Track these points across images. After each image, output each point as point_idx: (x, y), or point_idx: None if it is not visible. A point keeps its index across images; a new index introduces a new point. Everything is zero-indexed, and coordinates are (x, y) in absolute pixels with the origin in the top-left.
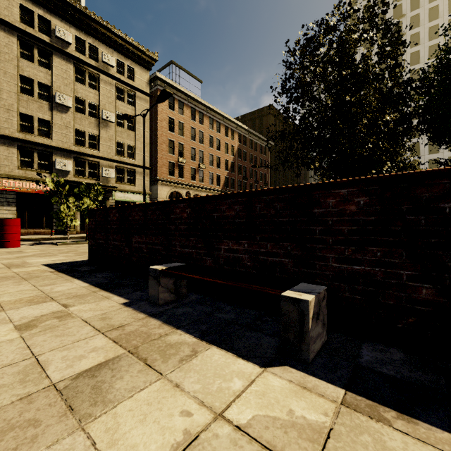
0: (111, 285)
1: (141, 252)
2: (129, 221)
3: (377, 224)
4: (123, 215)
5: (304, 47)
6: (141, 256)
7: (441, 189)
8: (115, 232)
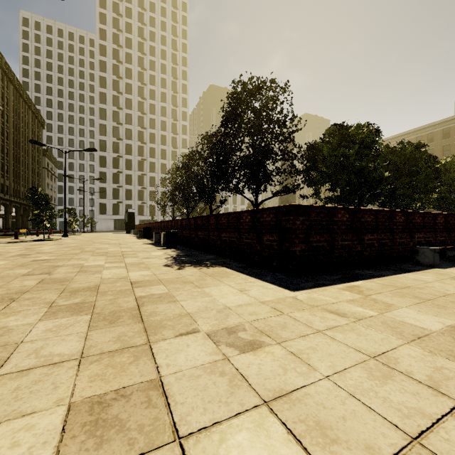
0: (405, 270)
1: (373, 247)
2: (361, 222)
3: (444, 226)
4: (355, 217)
5: (252, 90)
6: (373, 250)
7: (450, 218)
8: (345, 232)
